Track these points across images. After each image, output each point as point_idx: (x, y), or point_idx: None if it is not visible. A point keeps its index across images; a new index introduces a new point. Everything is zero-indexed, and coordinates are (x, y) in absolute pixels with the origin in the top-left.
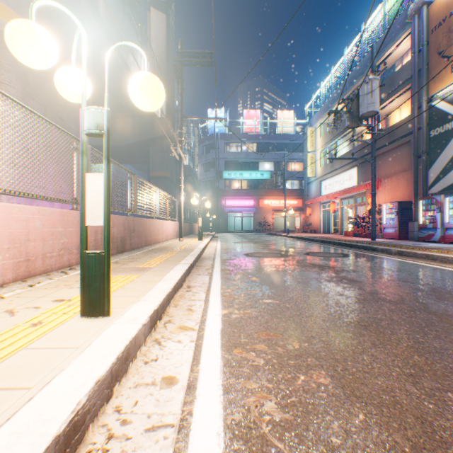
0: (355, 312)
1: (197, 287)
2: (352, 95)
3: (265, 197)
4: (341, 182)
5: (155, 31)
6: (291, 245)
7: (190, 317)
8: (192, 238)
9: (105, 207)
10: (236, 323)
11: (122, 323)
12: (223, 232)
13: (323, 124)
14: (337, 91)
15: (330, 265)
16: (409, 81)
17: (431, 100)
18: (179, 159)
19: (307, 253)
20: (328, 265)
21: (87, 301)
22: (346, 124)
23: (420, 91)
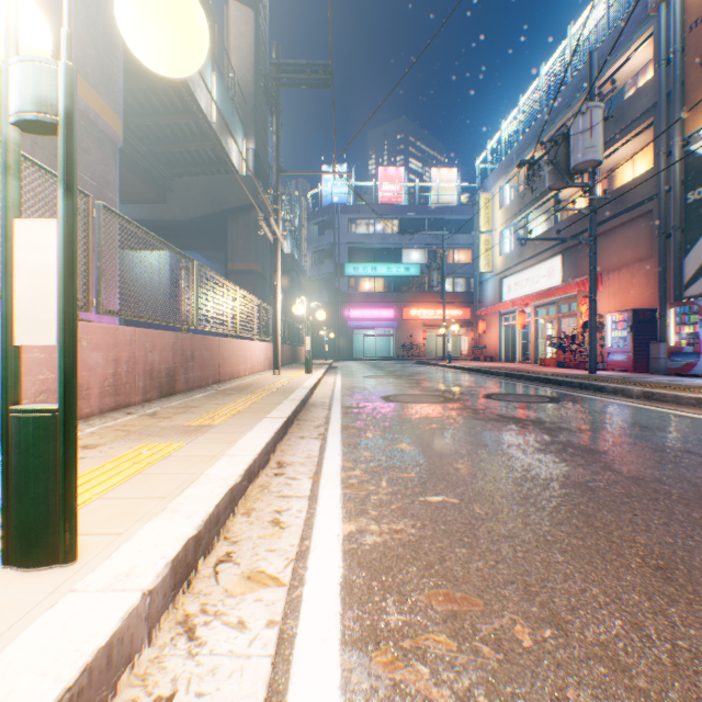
0: (624, 529)
1: (297, 466)
2: (557, 135)
3: (412, 305)
4: (535, 279)
5: (236, 37)
6: (457, 382)
7: (274, 544)
8: (296, 370)
9: (60, 301)
10: (375, 560)
11: (92, 592)
12: (345, 360)
13: (504, 187)
14: (529, 134)
15: (535, 417)
16: (650, 112)
17: (688, 142)
18: (273, 240)
19: (488, 395)
20: (531, 417)
21: (15, 530)
22: (547, 183)
23: (671, 128)
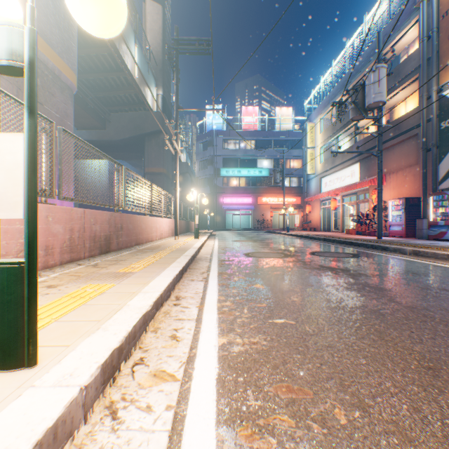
0: (405, 341)
1: (188, 299)
2: (357, 85)
3: (264, 195)
4: (342, 178)
5: (151, 22)
6: (293, 244)
7: (172, 352)
8: (189, 237)
9: (25, 188)
10: (240, 363)
11: (46, 387)
12: (221, 230)
13: (323, 119)
14: (339, 85)
15: (343, 267)
16: (417, 70)
17: (441, 89)
18: (174, 153)
19: (312, 252)
20: (341, 267)
21: None
22: (350, 116)
23: (430, 81)
